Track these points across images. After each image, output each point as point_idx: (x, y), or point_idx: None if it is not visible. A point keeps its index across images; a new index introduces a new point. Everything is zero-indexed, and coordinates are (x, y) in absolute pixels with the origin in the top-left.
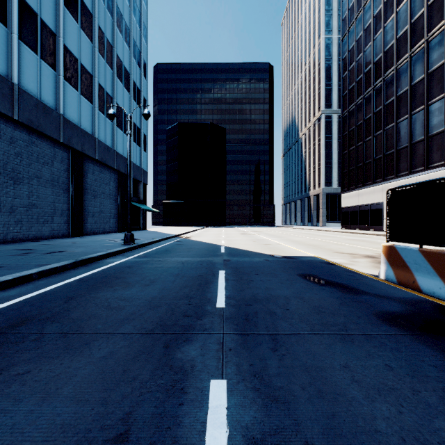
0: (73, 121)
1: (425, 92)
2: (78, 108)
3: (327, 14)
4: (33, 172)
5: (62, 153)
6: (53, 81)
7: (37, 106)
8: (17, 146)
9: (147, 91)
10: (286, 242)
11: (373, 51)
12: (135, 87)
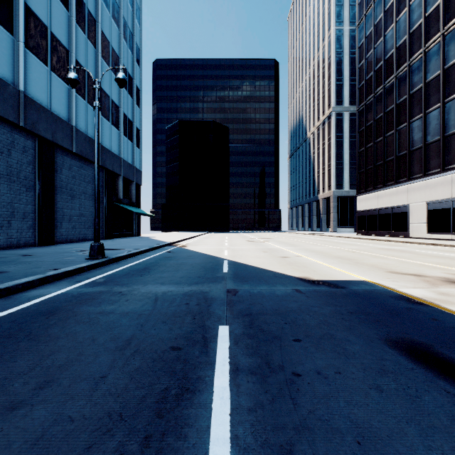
0: (40, 102)
1: None
2: (48, 87)
3: (337, 4)
4: None
5: (25, 141)
6: (9, 47)
7: None
8: None
9: (140, 80)
10: (307, 253)
11: (395, 34)
12: (125, 73)
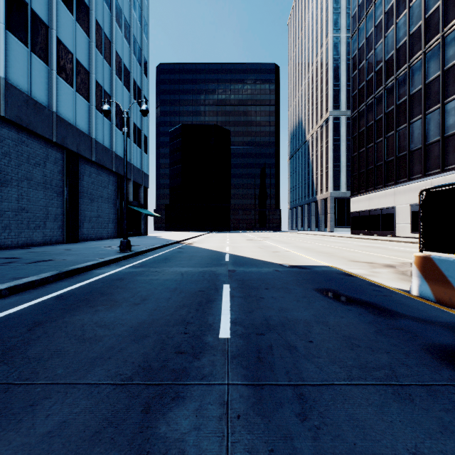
0: (67, 119)
1: (441, 90)
2: (74, 106)
3: (335, 13)
4: (23, 174)
5: (56, 153)
6: (45, 76)
7: (27, 102)
8: (5, 145)
9: (148, 90)
10: (295, 249)
11: (384, 48)
12: (135, 85)
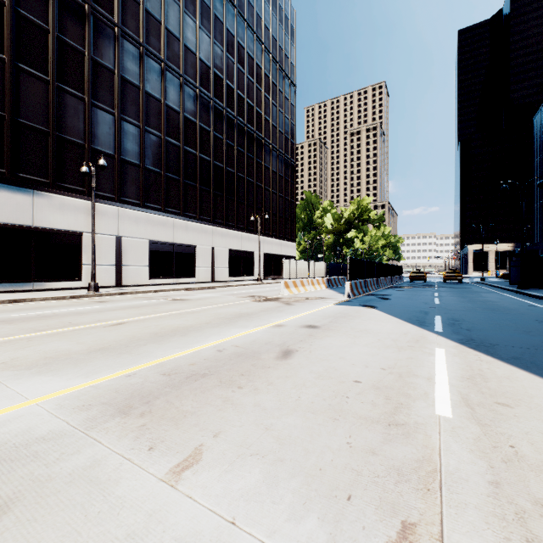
0: None
1: None
2: None
3: None
4: None
5: None
6: None
7: None
8: None
9: None
10: (220, 330)
11: None
12: None
